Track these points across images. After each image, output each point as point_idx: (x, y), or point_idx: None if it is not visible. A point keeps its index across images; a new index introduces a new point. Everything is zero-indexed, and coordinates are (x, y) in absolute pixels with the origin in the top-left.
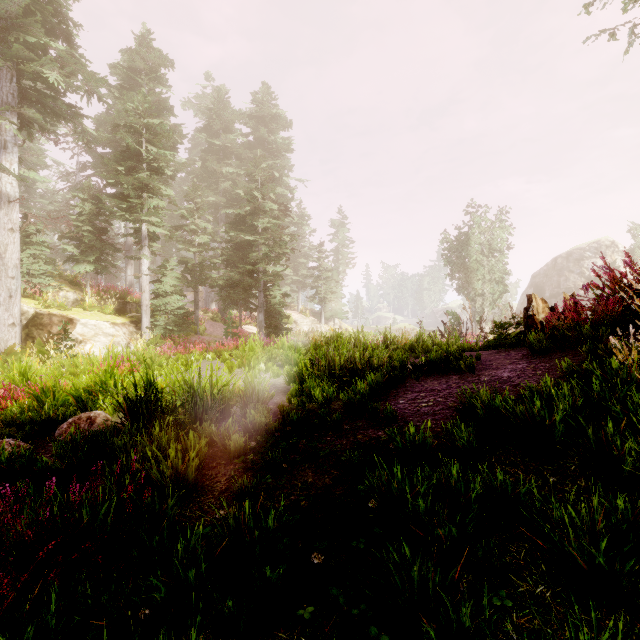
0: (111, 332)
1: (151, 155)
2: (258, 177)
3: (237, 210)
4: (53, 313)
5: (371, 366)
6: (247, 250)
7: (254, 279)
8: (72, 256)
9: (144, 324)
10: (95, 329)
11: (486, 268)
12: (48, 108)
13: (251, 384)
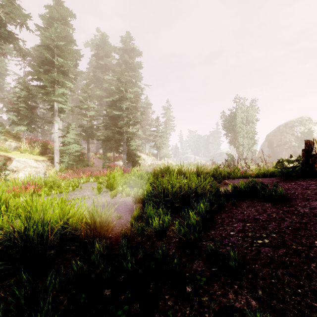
0: (34, 165)
1: (59, 63)
2: (123, 80)
3: (111, 97)
4: None
5: (197, 194)
6: (117, 120)
7: (120, 136)
8: (14, 121)
9: (55, 160)
10: (24, 163)
11: (245, 131)
12: None
13: (92, 218)
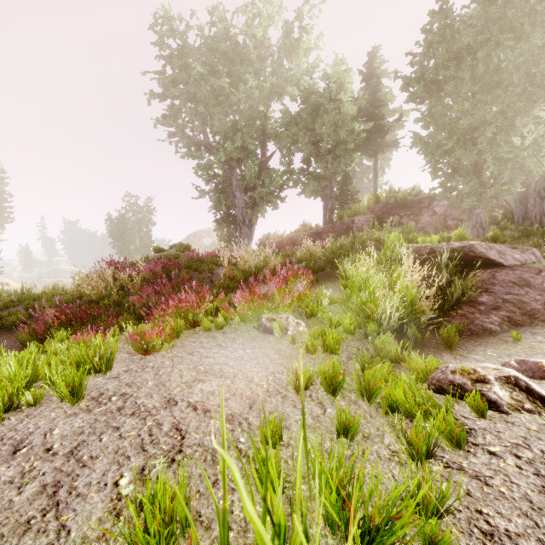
0: None
1: None
2: None
3: None
4: None
5: None
6: None
7: None
8: None
9: None
10: None
11: (138, 239)
12: None
13: None
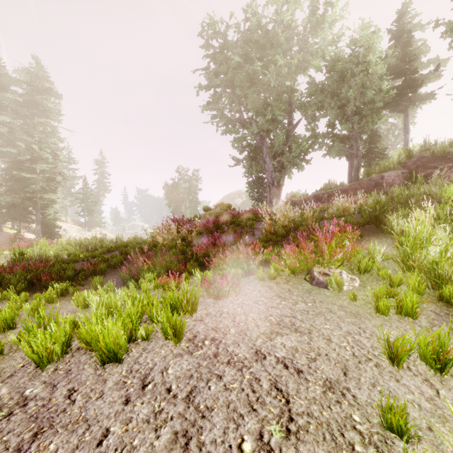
0: None
1: None
2: (36, 135)
3: (19, 157)
4: None
5: (102, 247)
6: (26, 182)
7: (33, 203)
8: None
9: None
10: None
11: (187, 201)
12: None
13: (58, 252)
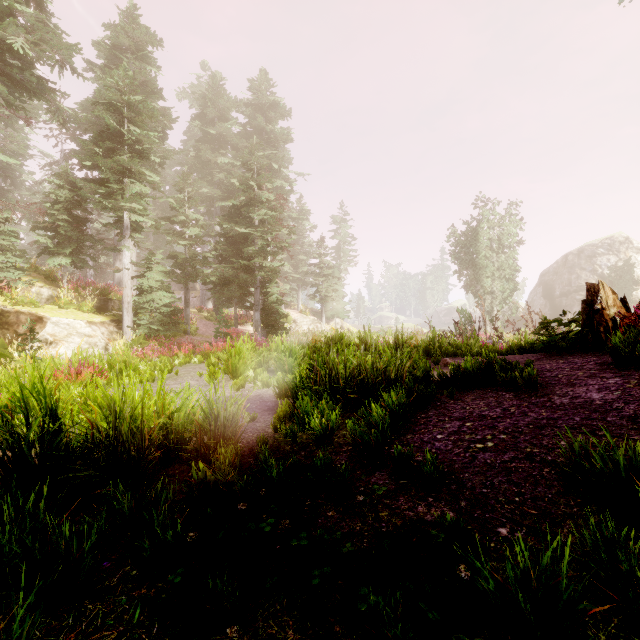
0: (87, 332)
1: (133, 136)
2: (254, 166)
3: (231, 200)
4: (21, 311)
5: (387, 378)
6: (242, 244)
7: (249, 275)
8: (47, 248)
9: (125, 323)
10: (68, 329)
11: (496, 265)
12: (17, 82)
13: (212, 410)
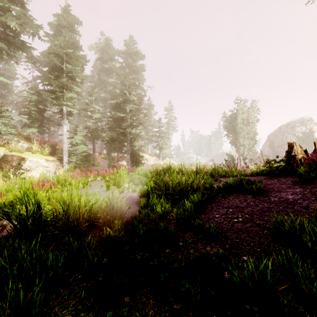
0: (46, 165)
1: (68, 69)
2: (127, 83)
3: (115, 100)
4: (14, 154)
5: (192, 188)
6: (121, 121)
7: (124, 137)
8: (26, 124)
9: (64, 160)
10: (36, 163)
11: (245, 131)
12: (11, 43)
13: (111, 203)
